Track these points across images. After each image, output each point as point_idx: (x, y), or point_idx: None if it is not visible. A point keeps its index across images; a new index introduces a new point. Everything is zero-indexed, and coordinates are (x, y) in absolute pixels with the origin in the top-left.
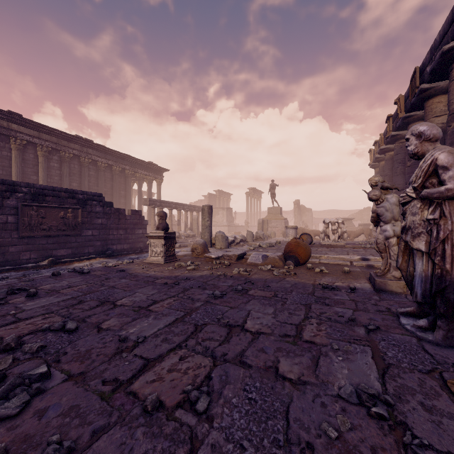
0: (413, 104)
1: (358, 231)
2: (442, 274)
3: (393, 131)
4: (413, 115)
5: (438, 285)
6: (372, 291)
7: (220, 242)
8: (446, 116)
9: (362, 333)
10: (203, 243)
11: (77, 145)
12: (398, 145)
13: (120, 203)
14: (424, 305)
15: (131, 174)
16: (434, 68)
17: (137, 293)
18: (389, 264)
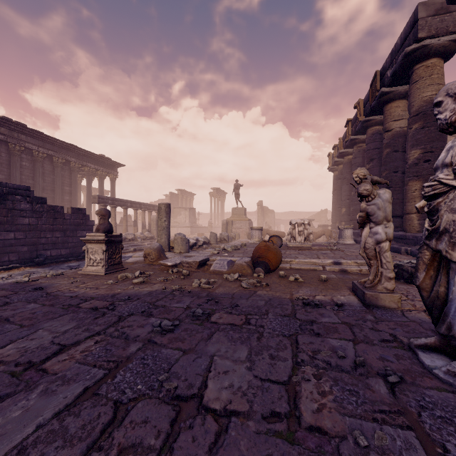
0: (373, 108)
1: (320, 232)
2: None
3: (352, 135)
4: (371, 119)
5: None
6: (362, 307)
7: (180, 245)
8: (403, 121)
9: (385, 394)
10: (158, 248)
11: (4, 128)
12: (356, 149)
13: (64, 201)
14: (451, 336)
15: (78, 167)
16: (396, 70)
17: (40, 330)
18: (380, 273)
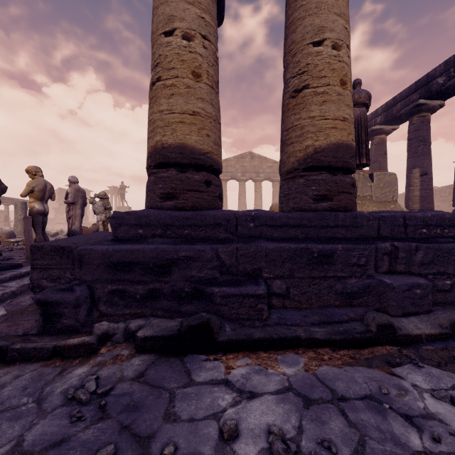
0: None
1: None
2: (69, 229)
3: None
4: None
5: (68, 233)
6: None
7: (33, 232)
8: None
9: None
10: (9, 232)
11: None
12: None
13: None
14: None
15: None
16: None
17: None
18: None
